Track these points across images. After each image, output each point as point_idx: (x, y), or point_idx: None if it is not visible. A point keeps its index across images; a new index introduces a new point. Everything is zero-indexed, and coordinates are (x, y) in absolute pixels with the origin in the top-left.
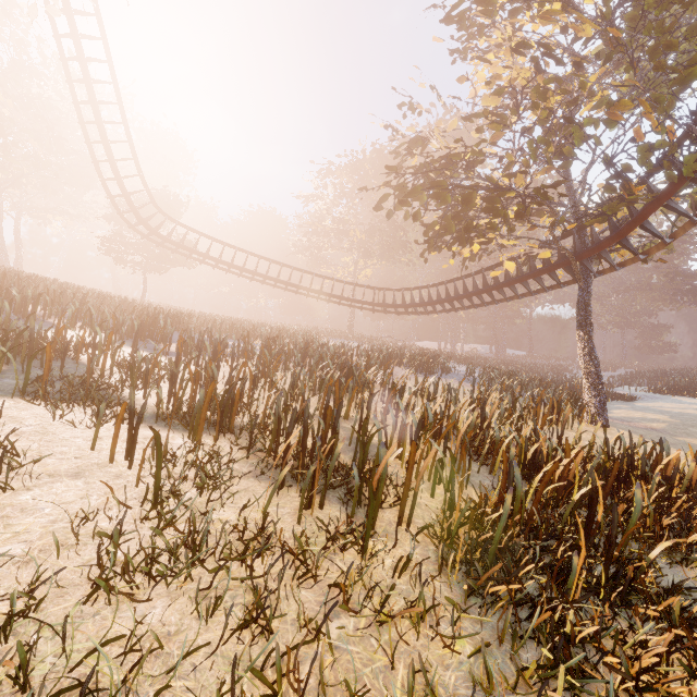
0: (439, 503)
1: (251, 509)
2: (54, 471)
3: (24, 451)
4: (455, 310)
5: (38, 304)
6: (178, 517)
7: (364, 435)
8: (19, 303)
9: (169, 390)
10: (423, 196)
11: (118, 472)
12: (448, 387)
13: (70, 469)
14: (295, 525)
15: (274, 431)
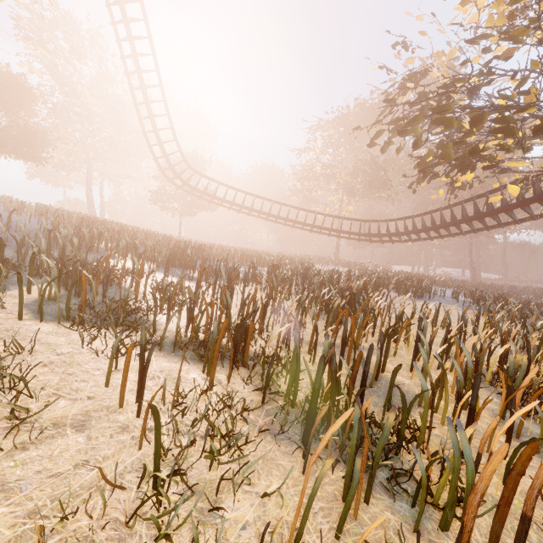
0: (522, 499)
1: (272, 497)
2: (62, 417)
3: (43, 387)
4: (441, 238)
5: (100, 240)
6: (180, 512)
7: (393, 381)
8: (88, 239)
9: (187, 317)
10: (416, 129)
11: (125, 420)
12: (461, 316)
13: (77, 415)
14: (335, 540)
15: (291, 373)
